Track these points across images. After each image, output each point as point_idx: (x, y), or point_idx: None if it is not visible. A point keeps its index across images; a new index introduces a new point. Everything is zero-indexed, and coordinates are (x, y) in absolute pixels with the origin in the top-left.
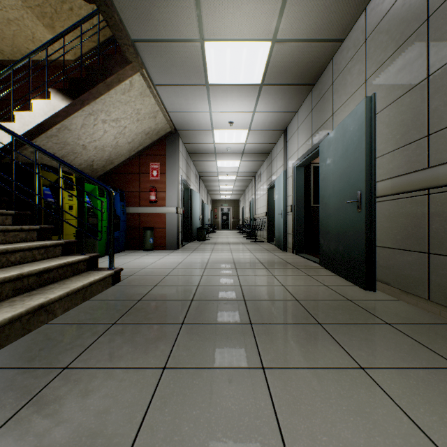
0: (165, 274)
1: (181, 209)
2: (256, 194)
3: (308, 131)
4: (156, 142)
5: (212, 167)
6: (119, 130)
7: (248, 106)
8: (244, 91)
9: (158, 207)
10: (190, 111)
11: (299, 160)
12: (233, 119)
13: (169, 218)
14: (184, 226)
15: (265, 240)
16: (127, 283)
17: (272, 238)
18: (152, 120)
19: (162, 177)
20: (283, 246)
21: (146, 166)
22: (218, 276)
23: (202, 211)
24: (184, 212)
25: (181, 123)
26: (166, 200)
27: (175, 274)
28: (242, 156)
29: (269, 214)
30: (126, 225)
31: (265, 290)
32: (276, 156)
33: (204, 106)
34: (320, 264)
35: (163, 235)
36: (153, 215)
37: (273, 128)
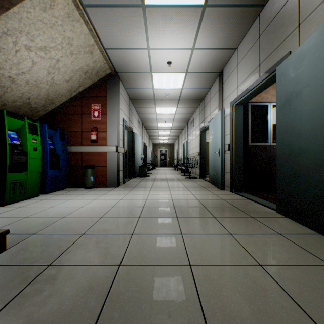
0: (82, 231)
1: (122, 149)
2: (189, 137)
3: (253, 62)
4: (97, 83)
5: (152, 115)
6: (51, 63)
7: (187, 40)
8: (185, 17)
9: (99, 146)
10: (127, 47)
11: (241, 96)
12: (171, 59)
13: (109, 157)
14: (127, 164)
15: (198, 176)
16: (10, 256)
17: (204, 175)
18: (89, 56)
19: (103, 117)
20: (221, 185)
21: (88, 107)
22: (154, 237)
23: (145, 152)
24: (127, 152)
25: (120, 64)
26: (107, 140)
27: (97, 229)
28: (177, 103)
29: (201, 154)
30: (67, 164)
31: (237, 283)
32: (210, 101)
33: (142, 40)
34: (280, 211)
35: (104, 173)
36: (94, 154)
37: (209, 70)
